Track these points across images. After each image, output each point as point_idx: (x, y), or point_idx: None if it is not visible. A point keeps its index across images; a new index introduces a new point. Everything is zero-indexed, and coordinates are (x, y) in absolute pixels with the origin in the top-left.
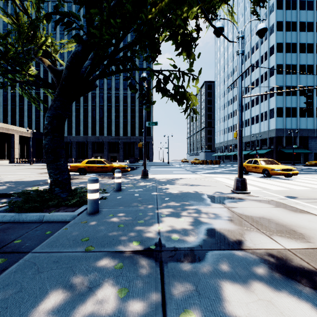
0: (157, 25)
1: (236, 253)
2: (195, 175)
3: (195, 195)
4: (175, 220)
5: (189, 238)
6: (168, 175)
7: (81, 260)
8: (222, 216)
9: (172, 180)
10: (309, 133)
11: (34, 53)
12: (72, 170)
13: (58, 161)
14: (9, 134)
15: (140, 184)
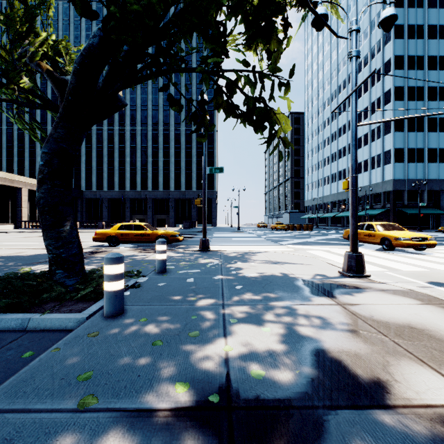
0: None
1: (387, 419)
2: (279, 247)
3: (284, 281)
4: (254, 331)
5: (284, 376)
6: (238, 246)
7: (63, 436)
8: (337, 322)
9: (245, 254)
10: (442, 186)
11: (31, 57)
12: (98, 239)
13: (60, 226)
14: (14, 188)
15: (197, 260)
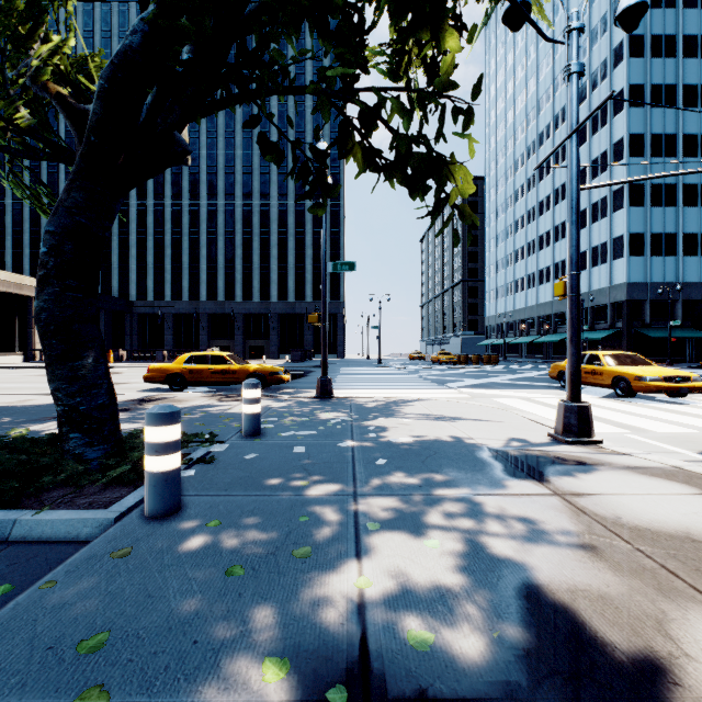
0: None
1: None
2: (446, 391)
3: (459, 452)
4: (411, 547)
5: (472, 644)
6: (380, 390)
7: None
8: (558, 529)
9: (392, 403)
10: None
11: (33, 75)
12: (153, 379)
13: (76, 358)
14: (24, 298)
15: (313, 414)
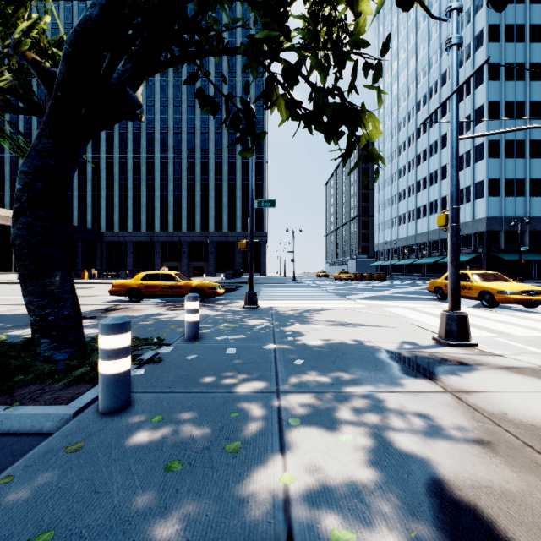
0: None
1: None
2: (347, 302)
3: (362, 353)
4: (328, 442)
5: None
6: (295, 301)
7: None
8: (454, 424)
9: (304, 312)
10: None
11: (15, 47)
12: (116, 292)
13: (46, 277)
14: None
15: (242, 321)
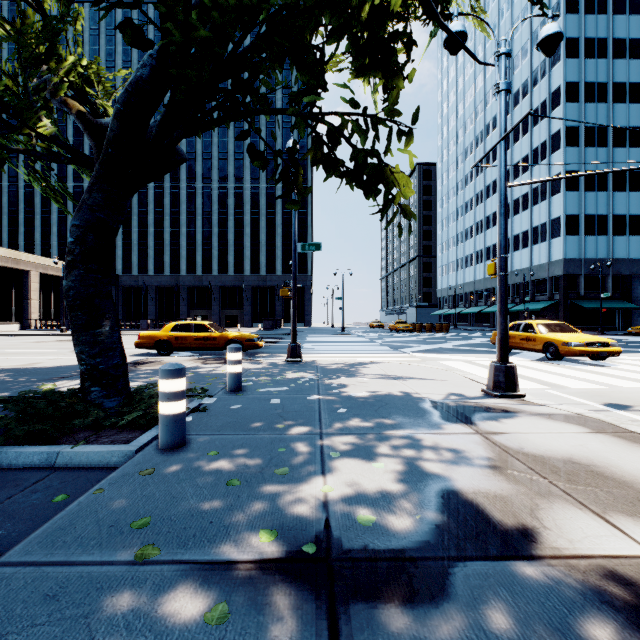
0: (321, 7)
1: (529, 571)
2: (400, 355)
3: (406, 403)
4: (362, 468)
5: (401, 522)
6: (343, 354)
7: (120, 591)
8: (474, 456)
9: (352, 365)
10: (634, 269)
11: (52, 91)
12: (143, 345)
13: (97, 327)
14: (20, 272)
15: (285, 374)
